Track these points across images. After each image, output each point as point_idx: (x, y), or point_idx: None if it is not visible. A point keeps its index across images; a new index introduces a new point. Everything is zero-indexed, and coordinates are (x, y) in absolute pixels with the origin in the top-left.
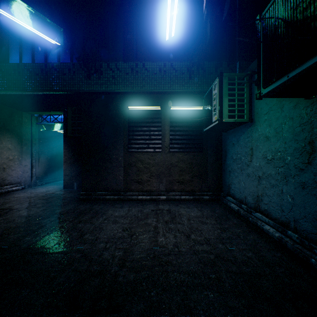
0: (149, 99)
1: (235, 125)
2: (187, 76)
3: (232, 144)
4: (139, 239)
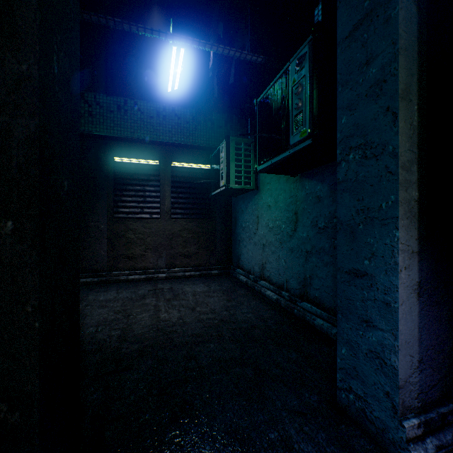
0: (144, 151)
1: (243, 191)
2: (193, 126)
3: (242, 211)
4: (139, 318)
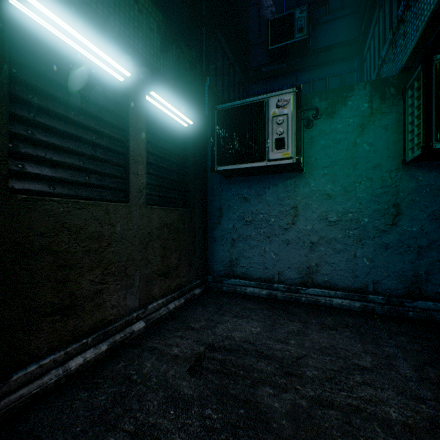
0: (101, 30)
1: (276, 172)
2: (158, 43)
3: (242, 198)
4: None
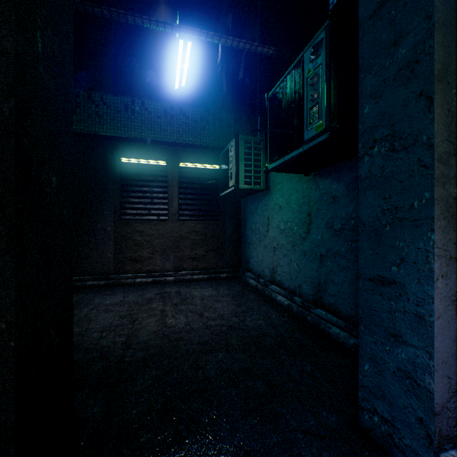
0: (152, 151)
1: (253, 192)
2: (201, 126)
3: (251, 212)
4: (144, 324)
